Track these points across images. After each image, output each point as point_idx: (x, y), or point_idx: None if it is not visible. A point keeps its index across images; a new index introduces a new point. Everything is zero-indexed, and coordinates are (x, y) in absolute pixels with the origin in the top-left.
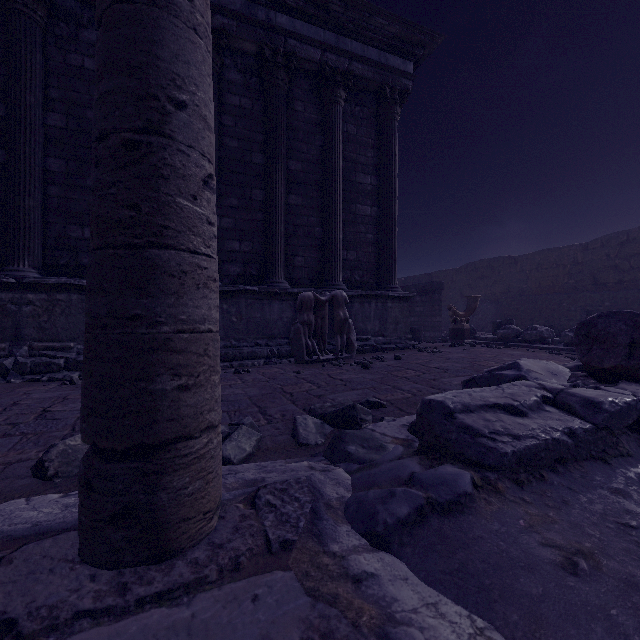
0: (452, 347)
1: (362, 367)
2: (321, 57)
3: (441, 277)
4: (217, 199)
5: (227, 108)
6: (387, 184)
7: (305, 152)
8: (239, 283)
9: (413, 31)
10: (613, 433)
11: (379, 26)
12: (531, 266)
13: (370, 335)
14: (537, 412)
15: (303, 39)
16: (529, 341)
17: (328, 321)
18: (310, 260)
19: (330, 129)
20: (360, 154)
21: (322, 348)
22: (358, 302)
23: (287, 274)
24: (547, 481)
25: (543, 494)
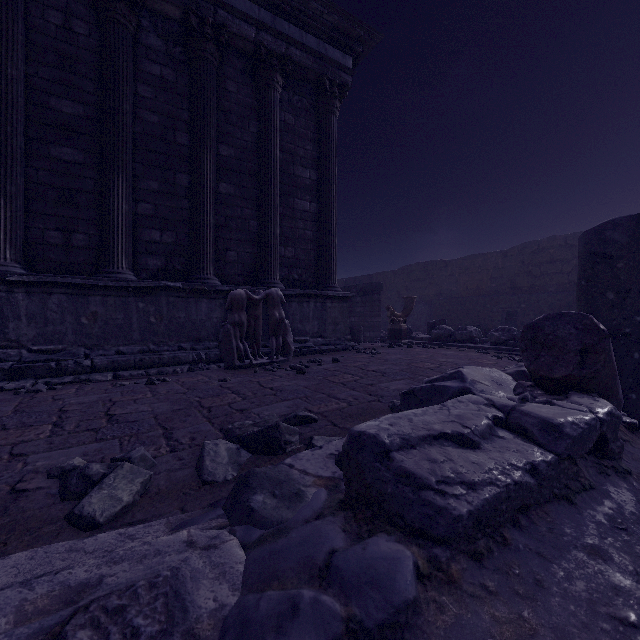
0: (390, 348)
1: (297, 372)
2: (256, 36)
3: (380, 279)
4: (132, 180)
5: (145, 77)
6: (326, 180)
7: (238, 137)
8: (160, 278)
9: (352, 25)
10: (575, 462)
11: (318, 13)
12: (460, 270)
13: (309, 336)
14: (490, 440)
15: (235, 12)
16: (460, 341)
17: (264, 322)
18: (244, 255)
19: (266, 115)
20: (299, 146)
21: (256, 351)
22: (296, 302)
23: (218, 270)
24: (511, 545)
25: (509, 571)
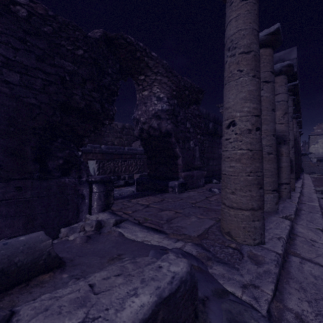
0: None
1: None
2: None
3: None
4: None
5: None
6: None
7: None
8: None
9: None
10: None
11: None
12: None
13: None
14: None
15: None
16: None
17: None
18: None
19: None
20: None
21: None
22: None
23: None
24: None
25: None
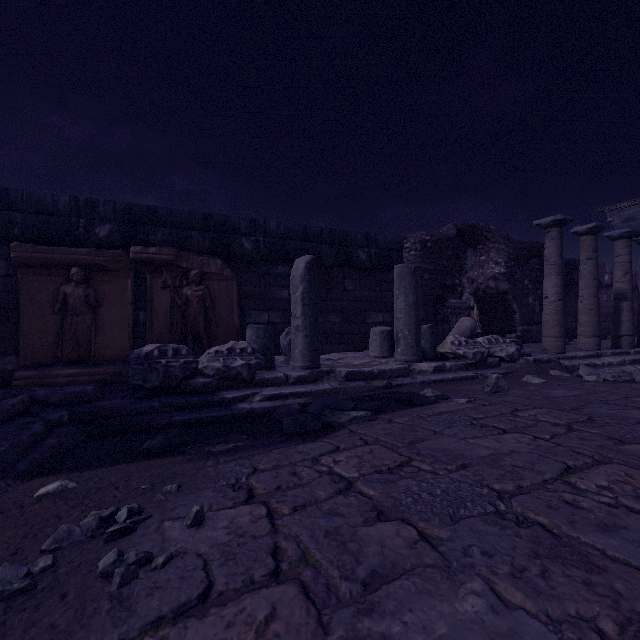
0: None
1: None
2: None
3: None
4: None
5: None
6: None
7: None
8: None
9: None
10: None
11: None
12: None
13: None
14: None
15: None
16: None
17: None
18: None
19: None
20: None
21: None
22: None
23: None
24: None
25: None
